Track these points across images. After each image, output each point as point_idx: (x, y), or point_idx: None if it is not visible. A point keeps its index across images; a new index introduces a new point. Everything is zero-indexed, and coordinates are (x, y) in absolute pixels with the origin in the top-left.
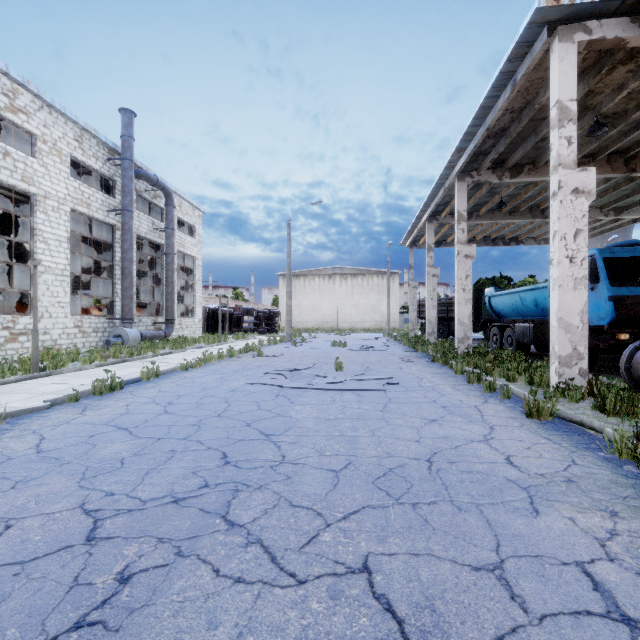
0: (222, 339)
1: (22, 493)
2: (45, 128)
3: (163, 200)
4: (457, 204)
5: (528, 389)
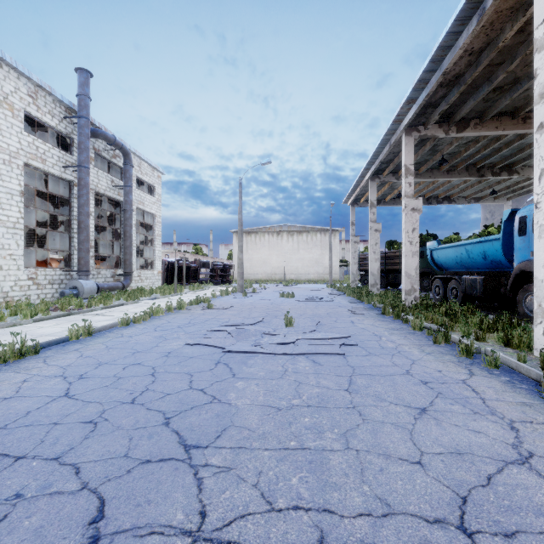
0: (178, 290)
1: None
2: None
3: (122, 160)
4: (404, 158)
5: (507, 352)
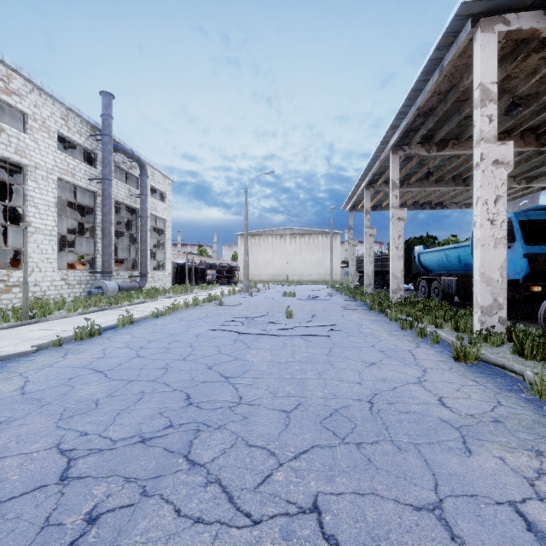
0: (189, 290)
1: (5, 433)
2: (35, 108)
3: (138, 170)
4: (391, 174)
5: (454, 335)
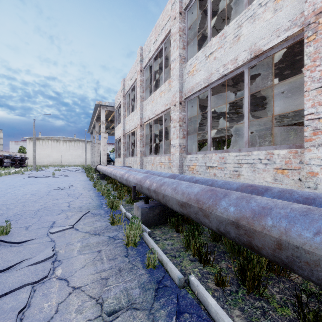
0: None
1: None
2: None
3: None
4: (96, 128)
5: None
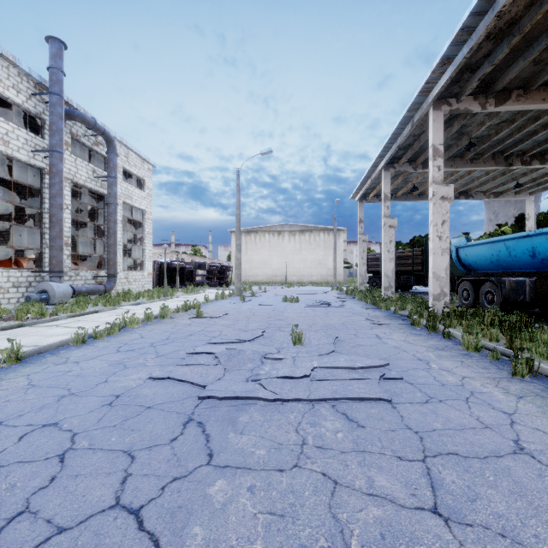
0: (169, 293)
1: None
2: None
3: (106, 148)
4: (432, 137)
5: None
